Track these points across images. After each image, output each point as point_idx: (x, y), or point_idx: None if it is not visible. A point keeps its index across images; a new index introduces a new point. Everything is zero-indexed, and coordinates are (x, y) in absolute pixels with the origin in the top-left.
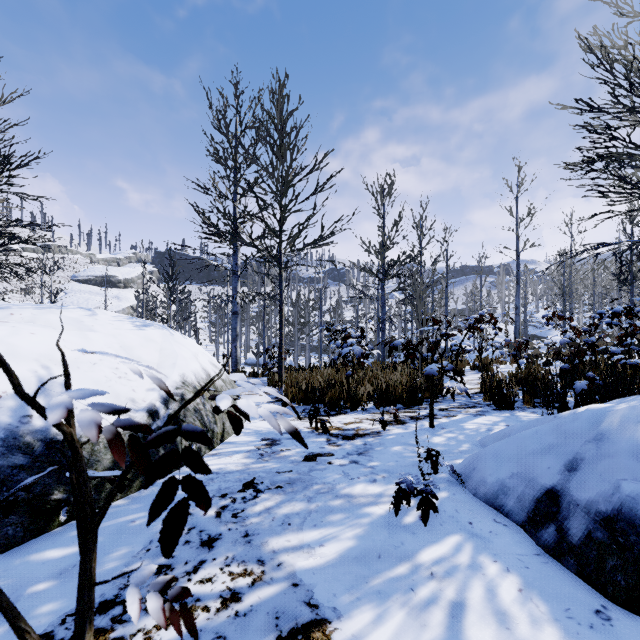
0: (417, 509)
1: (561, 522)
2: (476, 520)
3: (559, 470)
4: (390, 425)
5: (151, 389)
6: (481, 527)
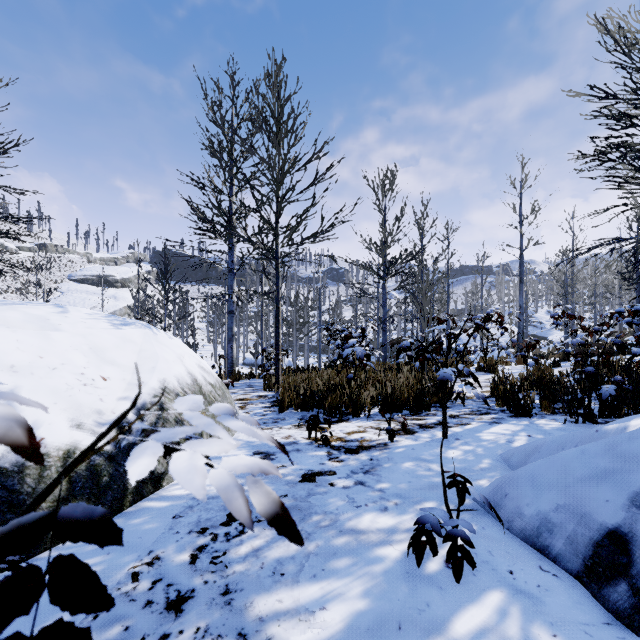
0: (446, 559)
1: (636, 579)
2: (517, 567)
3: (622, 505)
4: (398, 435)
5: (123, 398)
6: (525, 578)
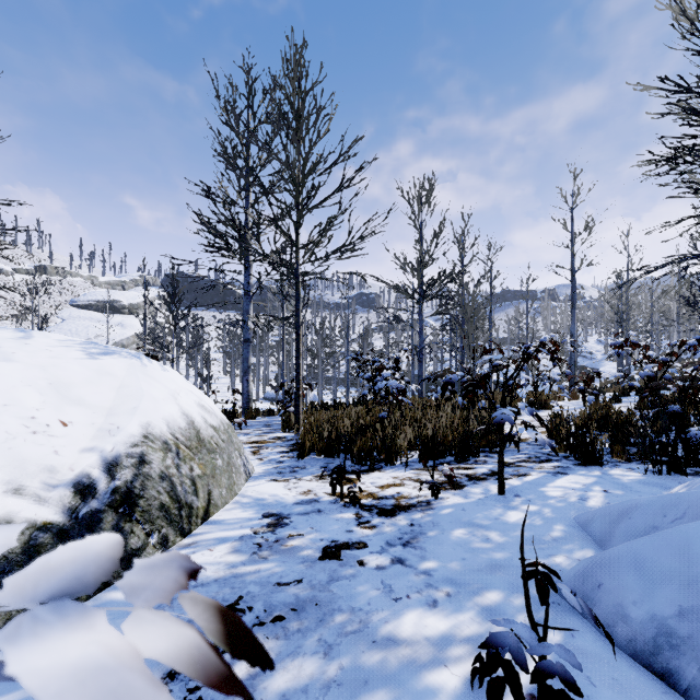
0: None
1: None
2: None
3: None
4: (443, 490)
5: (88, 449)
6: None
